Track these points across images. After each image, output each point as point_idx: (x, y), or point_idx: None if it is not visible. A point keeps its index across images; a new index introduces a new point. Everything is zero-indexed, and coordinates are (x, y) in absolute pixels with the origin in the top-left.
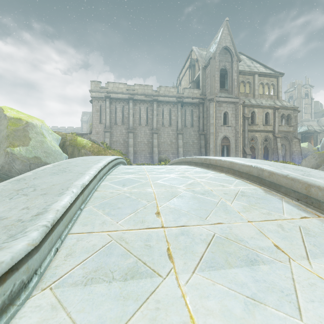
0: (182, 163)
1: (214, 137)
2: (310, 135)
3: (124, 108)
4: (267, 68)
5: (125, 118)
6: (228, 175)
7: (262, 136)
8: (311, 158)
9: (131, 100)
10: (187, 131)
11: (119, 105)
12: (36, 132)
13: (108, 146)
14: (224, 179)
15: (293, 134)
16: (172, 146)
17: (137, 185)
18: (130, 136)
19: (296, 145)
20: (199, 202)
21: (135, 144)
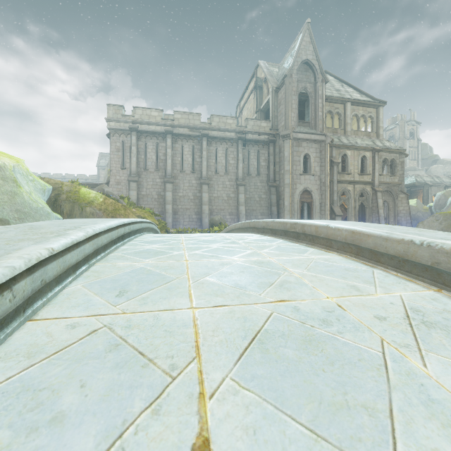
0: (248, 230)
1: (291, 191)
2: (417, 190)
3: (158, 146)
4: (363, 93)
5: (160, 161)
6: (346, 258)
7: (357, 189)
8: (433, 221)
9: (170, 135)
10: (251, 181)
11: (151, 141)
12: (3, 178)
13: (130, 202)
14: (346, 270)
15: (399, 187)
16: (229, 203)
17: (156, 292)
18: (167, 189)
19: (403, 202)
20: (331, 364)
21: (175, 200)
